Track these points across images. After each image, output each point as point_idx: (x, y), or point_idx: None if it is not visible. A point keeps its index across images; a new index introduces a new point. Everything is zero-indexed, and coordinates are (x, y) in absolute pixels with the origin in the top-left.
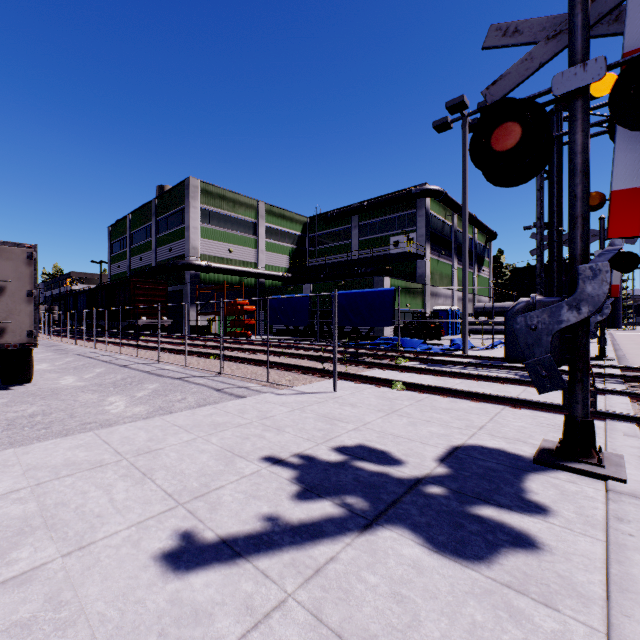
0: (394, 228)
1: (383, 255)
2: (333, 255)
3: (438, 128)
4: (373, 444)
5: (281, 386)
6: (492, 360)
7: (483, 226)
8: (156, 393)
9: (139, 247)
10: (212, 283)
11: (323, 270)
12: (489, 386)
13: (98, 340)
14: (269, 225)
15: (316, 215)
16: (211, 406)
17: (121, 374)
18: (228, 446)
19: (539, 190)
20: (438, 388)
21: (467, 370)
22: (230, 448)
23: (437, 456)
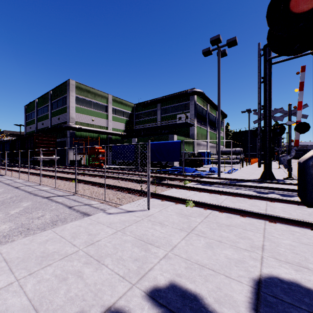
0: (178, 110)
1: (173, 124)
2: (148, 123)
3: (205, 54)
4: (183, 282)
5: (113, 203)
6: (235, 180)
7: (221, 111)
8: (25, 211)
9: (41, 117)
10: (82, 137)
11: (142, 131)
12: (244, 201)
13: (11, 169)
14: (114, 107)
15: (139, 103)
16: (52, 229)
17: (11, 194)
18: (39, 297)
19: (259, 88)
20: (217, 206)
21: (225, 188)
22: (39, 302)
23: (248, 301)
